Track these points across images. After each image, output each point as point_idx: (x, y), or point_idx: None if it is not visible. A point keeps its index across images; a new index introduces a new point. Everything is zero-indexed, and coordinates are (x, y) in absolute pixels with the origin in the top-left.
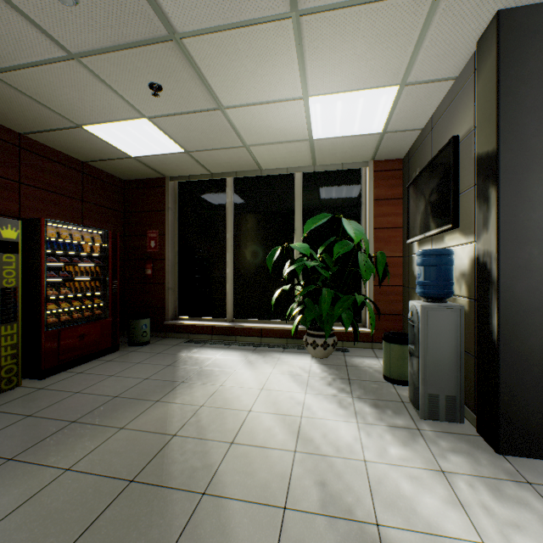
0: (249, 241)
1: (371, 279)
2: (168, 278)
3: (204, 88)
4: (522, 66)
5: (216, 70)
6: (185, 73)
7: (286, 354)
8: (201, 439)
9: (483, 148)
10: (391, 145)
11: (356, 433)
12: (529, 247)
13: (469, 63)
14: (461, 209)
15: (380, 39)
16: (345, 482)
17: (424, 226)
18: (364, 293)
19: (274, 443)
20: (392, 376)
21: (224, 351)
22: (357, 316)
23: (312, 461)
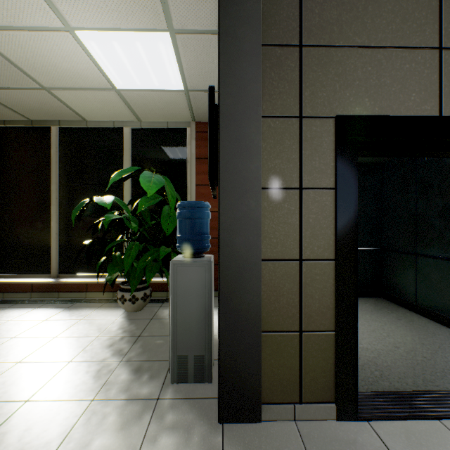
0: (77, 194)
1: None
2: None
3: None
4: (241, 6)
5: None
6: None
7: (100, 310)
8: None
9: None
10: (202, 106)
11: (75, 419)
12: (247, 199)
13: None
14: None
15: None
16: None
17: None
18: None
19: None
20: None
21: (29, 312)
22: None
23: None
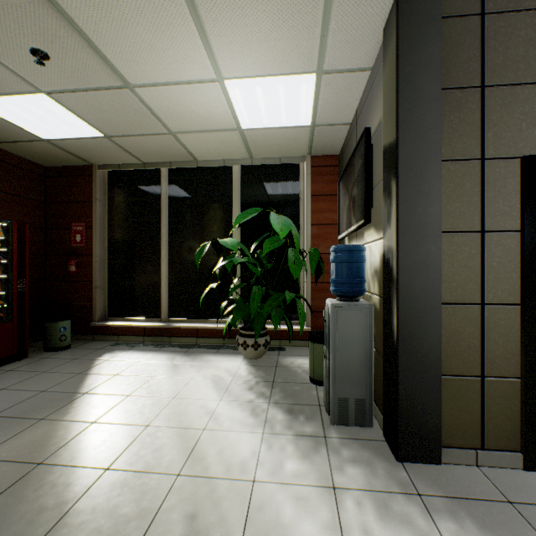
0: (186, 236)
1: (308, 276)
2: (96, 276)
3: (100, 60)
4: (420, 53)
5: (108, 39)
6: (70, 39)
7: (218, 355)
8: (71, 466)
9: (387, 140)
10: (324, 140)
11: (257, 447)
12: (426, 243)
13: (380, 52)
14: (374, 204)
15: (283, 16)
16: (221, 511)
17: (348, 222)
18: (302, 291)
19: (158, 465)
20: (316, 377)
21: (151, 354)
22: (296, 314)
23: (193, 487)
